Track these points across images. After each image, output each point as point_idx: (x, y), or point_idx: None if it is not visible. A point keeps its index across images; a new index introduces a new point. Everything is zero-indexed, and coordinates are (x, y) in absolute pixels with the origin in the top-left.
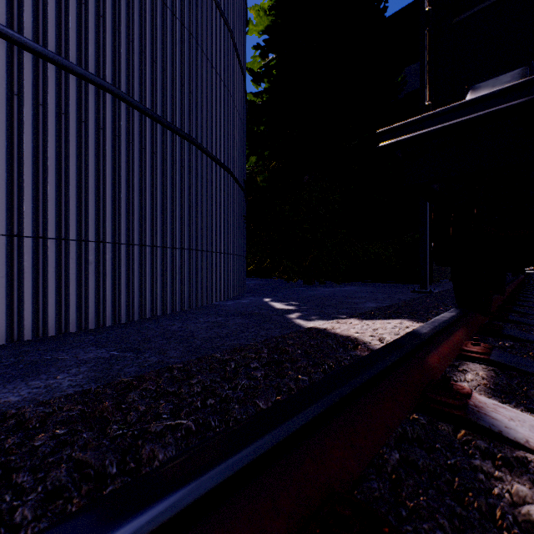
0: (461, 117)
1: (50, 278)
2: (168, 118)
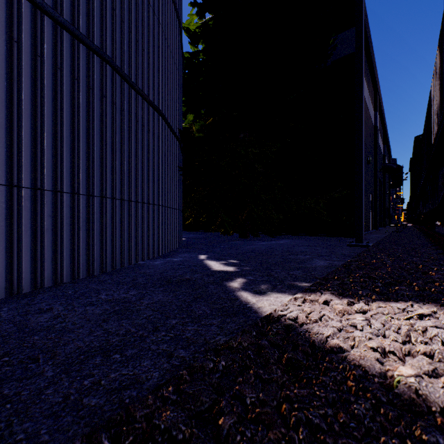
0: None
1: None
2: (64, 15)
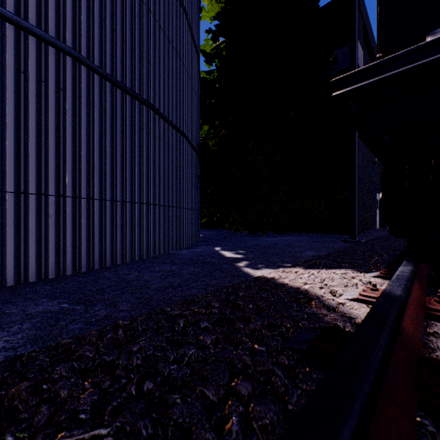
0: (427, 57)
1: (8, 230)
2: (127, 84)
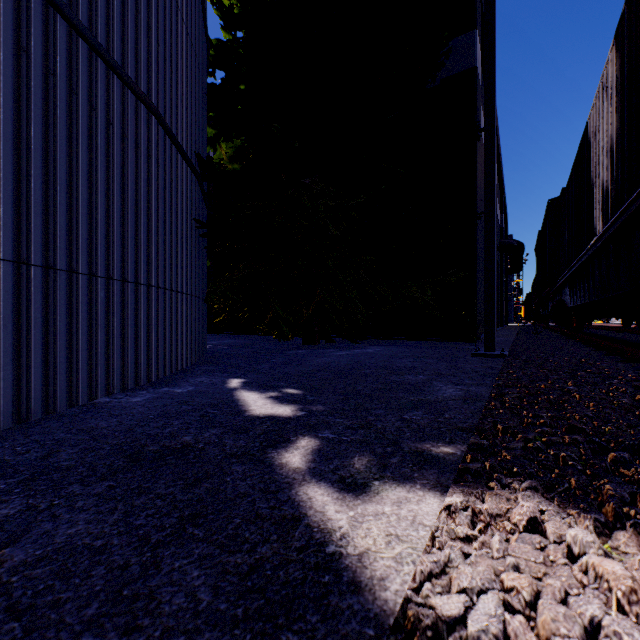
0: None
1: None
2: None
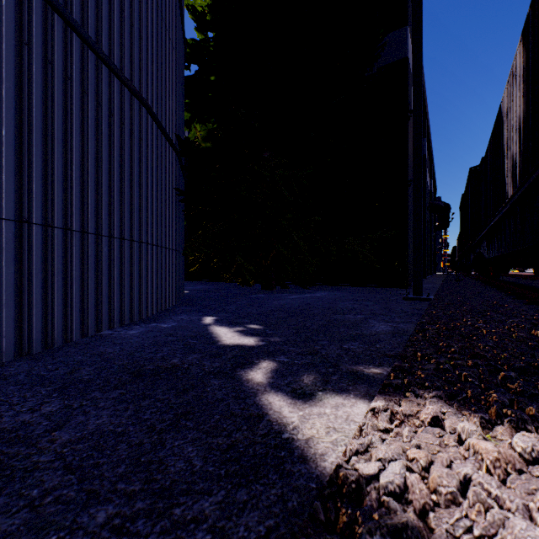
0: None
1: None
2: None
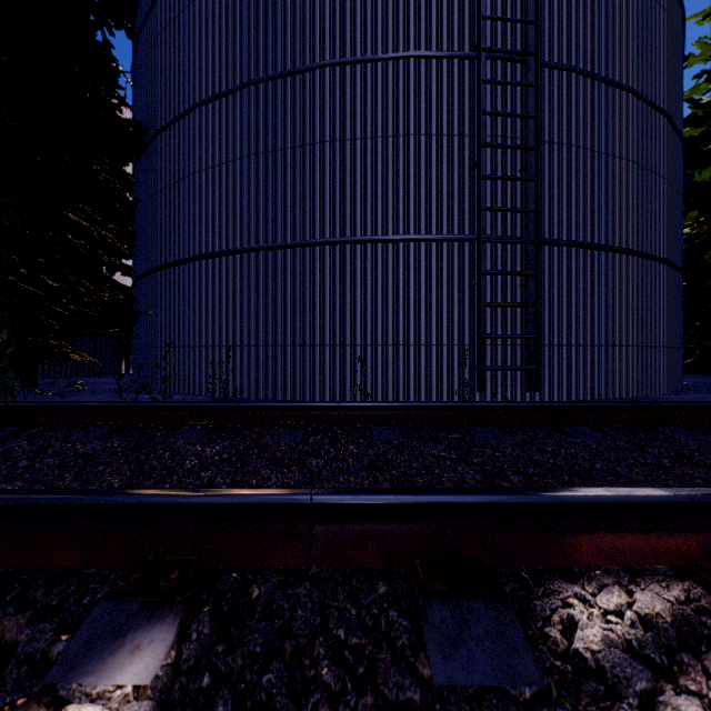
0: None
1: (545, 368)
2: (609, 244)
